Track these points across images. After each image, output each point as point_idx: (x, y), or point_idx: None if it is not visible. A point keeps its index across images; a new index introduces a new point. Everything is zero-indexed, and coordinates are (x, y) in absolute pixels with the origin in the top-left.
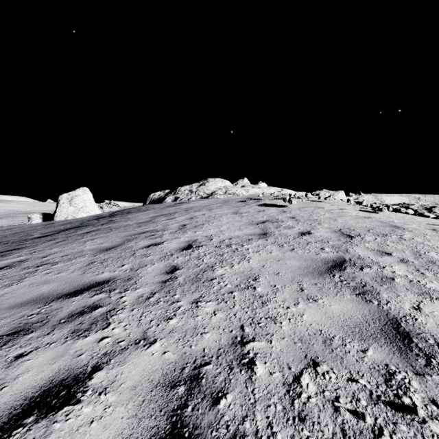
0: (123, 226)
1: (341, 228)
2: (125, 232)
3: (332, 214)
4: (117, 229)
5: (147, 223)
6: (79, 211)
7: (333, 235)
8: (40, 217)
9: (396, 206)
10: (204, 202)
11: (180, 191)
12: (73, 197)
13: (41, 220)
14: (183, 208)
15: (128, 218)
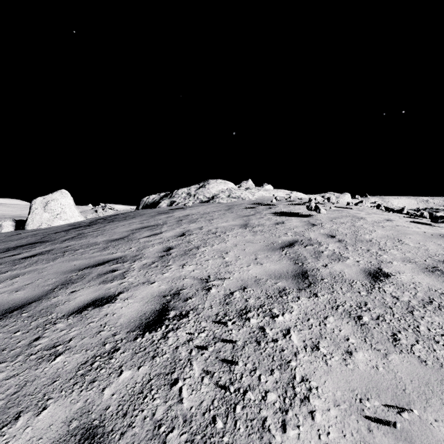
0: (85, 245)
1: (431, 262)
2: (76, 260)
3: (386, 229)
4: (72, 252)
5: (118, 243)
6: (56, 218)
7: (436, 282)
8: (12, 225)
9: (440, 214)
10: (203, 208)
11: (176, 194)
12: (49, 201)
13: (13, 228)
14: (176, 216)
15: (103, 230)
